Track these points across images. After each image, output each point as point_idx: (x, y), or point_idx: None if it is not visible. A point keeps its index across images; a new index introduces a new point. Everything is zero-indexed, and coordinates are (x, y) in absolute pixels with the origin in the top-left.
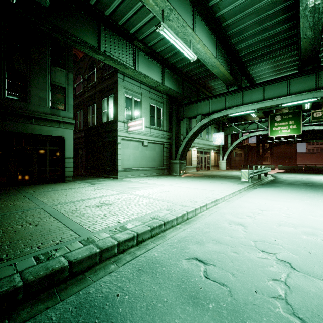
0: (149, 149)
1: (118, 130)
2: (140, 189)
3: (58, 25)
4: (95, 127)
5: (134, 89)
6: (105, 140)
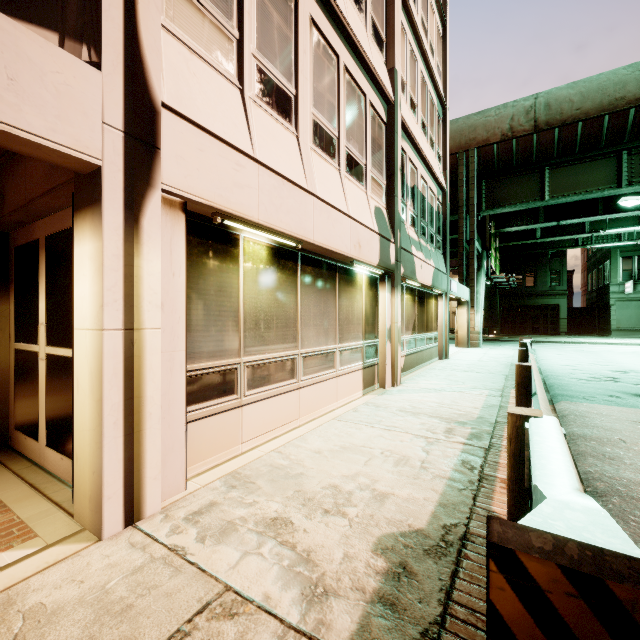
0: None
1: (610, 294)
2: (592, 339)
3: (546, 246)
4: (601, 288)
5: (636, 247)
6: (605, 301)
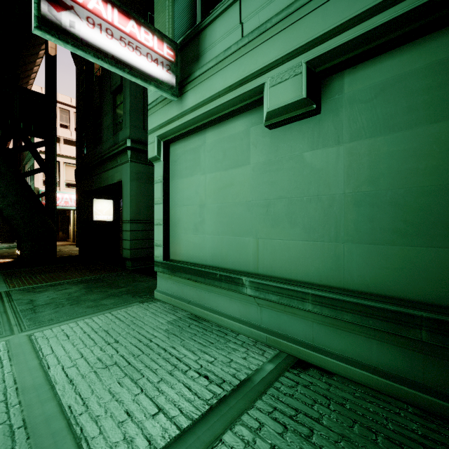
0: (357, 123)
1: (150, 113)
2: None
3: None
4: None
5: None
6: None
